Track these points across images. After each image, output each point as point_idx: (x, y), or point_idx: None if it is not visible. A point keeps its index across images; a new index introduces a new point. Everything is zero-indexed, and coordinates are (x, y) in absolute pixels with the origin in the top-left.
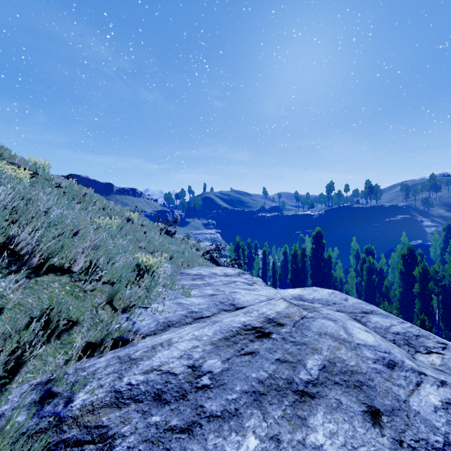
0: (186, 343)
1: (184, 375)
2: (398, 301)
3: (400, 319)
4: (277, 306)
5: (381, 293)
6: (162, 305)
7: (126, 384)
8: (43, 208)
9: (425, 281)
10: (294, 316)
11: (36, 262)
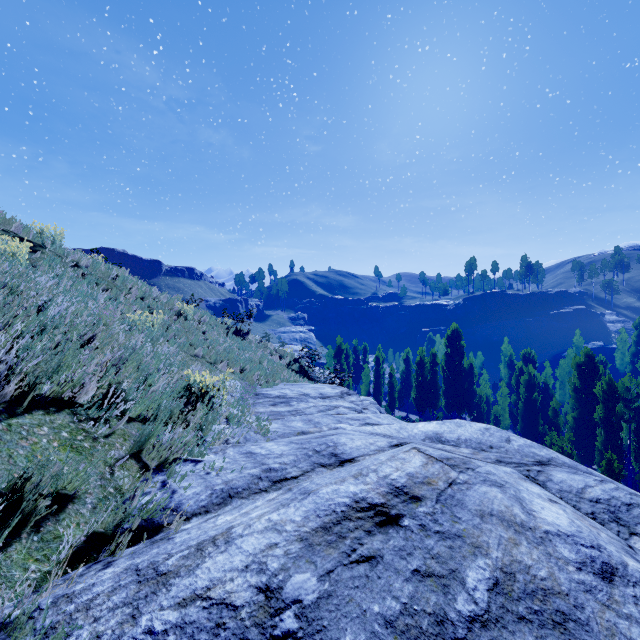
0: (256, 538)
1: (251, 610)
2: (571, 430)
3: (593, 472)
4: (408, 462)
5: (546, 418)
6: (222, 457)
7: (144, 631)
8: (36, 301)
9: (612, 402)
10: (436, 480)
11: (15, 391)
